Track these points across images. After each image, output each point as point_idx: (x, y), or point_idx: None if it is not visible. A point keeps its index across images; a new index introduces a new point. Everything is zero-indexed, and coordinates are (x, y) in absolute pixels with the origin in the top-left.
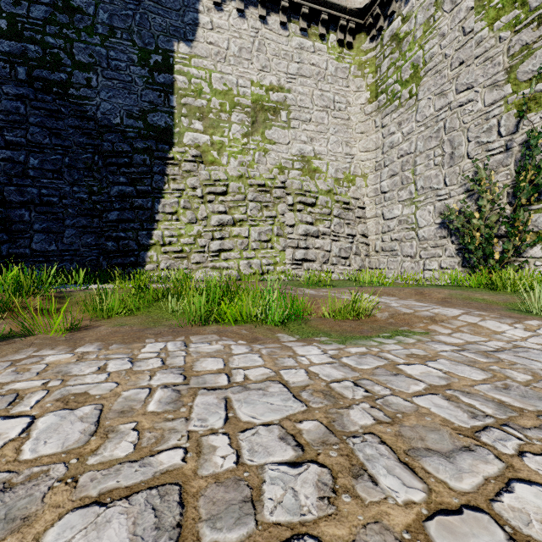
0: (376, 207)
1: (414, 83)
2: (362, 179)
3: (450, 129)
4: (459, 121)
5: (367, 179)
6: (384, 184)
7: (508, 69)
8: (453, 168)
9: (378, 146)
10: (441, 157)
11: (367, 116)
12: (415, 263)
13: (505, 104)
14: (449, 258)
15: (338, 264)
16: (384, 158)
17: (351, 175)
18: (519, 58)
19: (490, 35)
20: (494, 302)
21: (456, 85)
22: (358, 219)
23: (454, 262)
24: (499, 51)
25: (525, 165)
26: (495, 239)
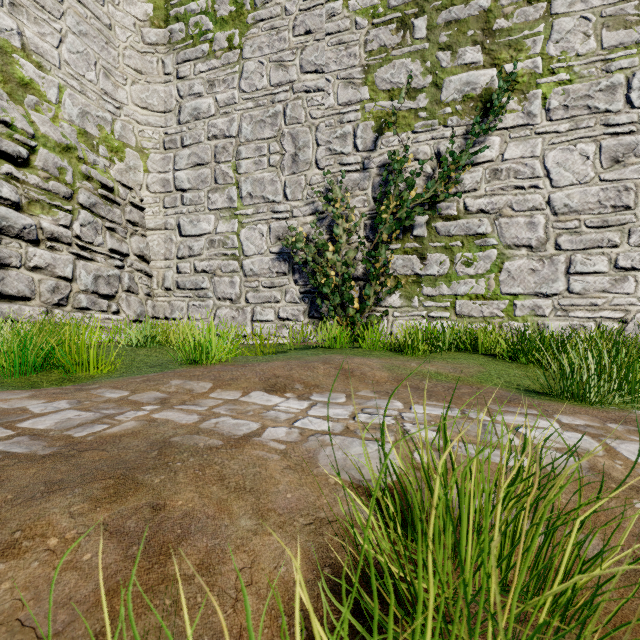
0: (166, 211)
1: (237, 29)
2: (137, 156)
3: (293, 120)
4: (305, 112)
5: (147, 159)
6: (183, 175)
7: (366, 68)
8: (297, 177)
9: (169, 108)
10: (280, 155)
11: (147, 46)
12: (238, 311)
13: (362, 110)
14: (291, 305)
15: (92, 309)
16: (183, 132)
17: (117, 140)
18: (378, 59)
19: (345, 13)
20: (462, 378)
21: (302, 61)
22: (132, 226)
23: (298, 310)
24: (355, 39)
25: (389, 192)
26: (353, 281)
